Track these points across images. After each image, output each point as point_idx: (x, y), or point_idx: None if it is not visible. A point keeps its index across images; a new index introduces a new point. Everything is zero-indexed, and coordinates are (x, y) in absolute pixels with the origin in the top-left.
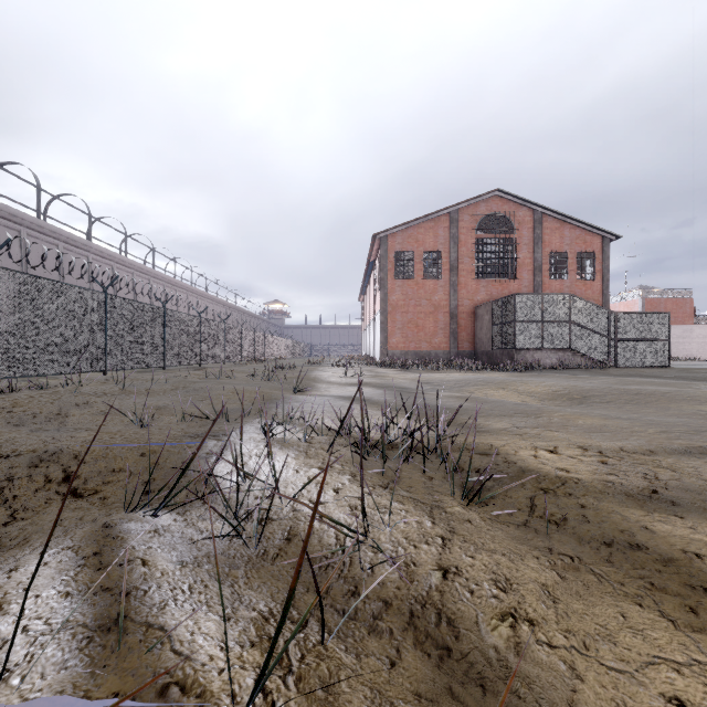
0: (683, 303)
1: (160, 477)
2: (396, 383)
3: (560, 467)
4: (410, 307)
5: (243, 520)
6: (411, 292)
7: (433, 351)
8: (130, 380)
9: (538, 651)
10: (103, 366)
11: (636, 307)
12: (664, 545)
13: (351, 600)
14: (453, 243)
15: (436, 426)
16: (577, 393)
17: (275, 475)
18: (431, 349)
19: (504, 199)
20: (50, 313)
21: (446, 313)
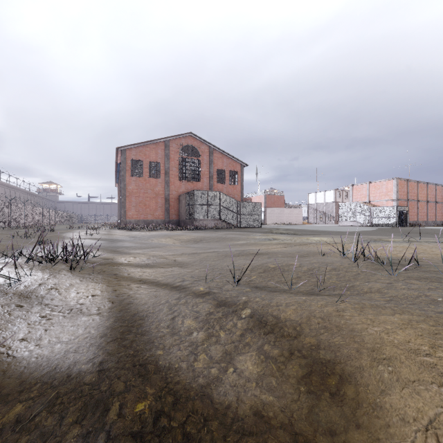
0: (280, 198)
1: None
2: (114, 238)
3: (129, 261)
4: (141, 194)
5: None
6: (141, 184)
7: (155, 220)
8: None
9: (54, 292)
10: None
11: (263, 199)
12: (124, 273)
13: (3, 294)
14: (167, 159)
15: (83, 250)
16: (199, 239)
17: None
18: (154, 219)
19: (194, 138)
20: None
21: (163, 198)
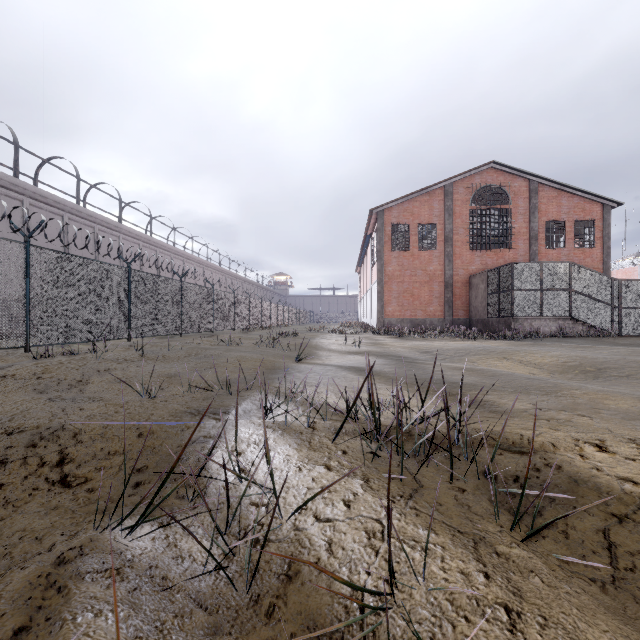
0: None
1: (153, 465)
2: (395, 352)
3: (622, 474)
4: (405, 277)
5: (235, 538)
6: (406, 263)
7: (428, 319)
8: (151, 346)
9: None
10: (127, 333)
11: (636, 274)
12: None
13: None
14: (448, 215)
15: (459, 415)
16: (589, 366)
17: (273, 482)
18: (426, 317)
19: (499, 171)
20: (80, 286)
21: (441, 282)
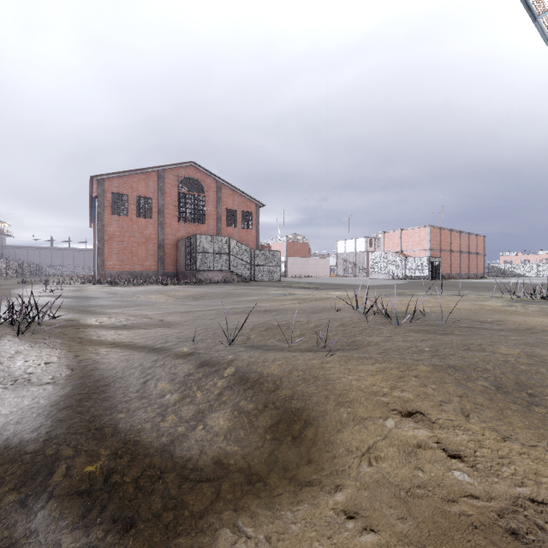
0: (305, 245)
1: None
2: (86, 295)
3: (101, 322)
4: (125, 237)
5: None
6: (126, 226)
7: (145, 272)
8: None
9: None
10: None
11: (284, 246)
12: (93, 336)
13: None
14: (161, 193)
15: (37, 309)
16: (200, 295)
17: None
18: (143, 270)
19: (197, 169)
20: None
21: (156, 243)
